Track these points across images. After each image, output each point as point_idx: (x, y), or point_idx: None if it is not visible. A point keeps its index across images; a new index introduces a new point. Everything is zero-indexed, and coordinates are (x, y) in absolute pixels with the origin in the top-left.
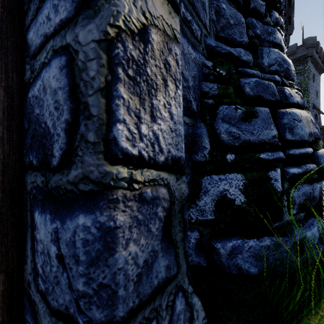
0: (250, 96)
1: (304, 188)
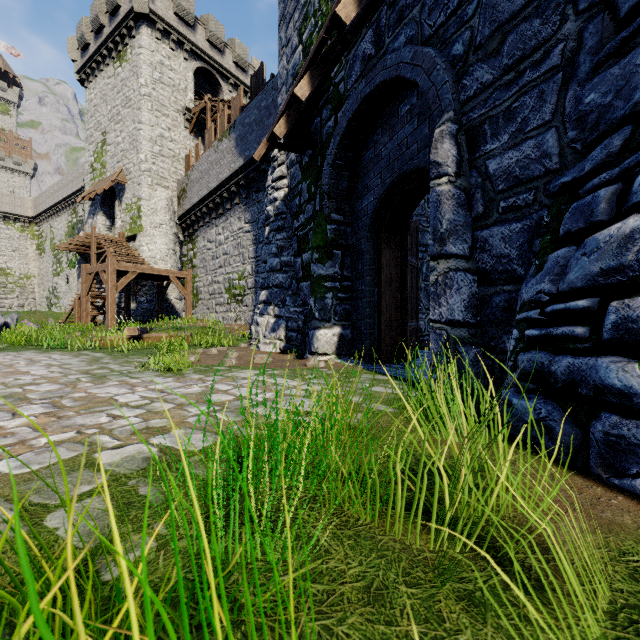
0: (560, 237)
1: (532, 354)
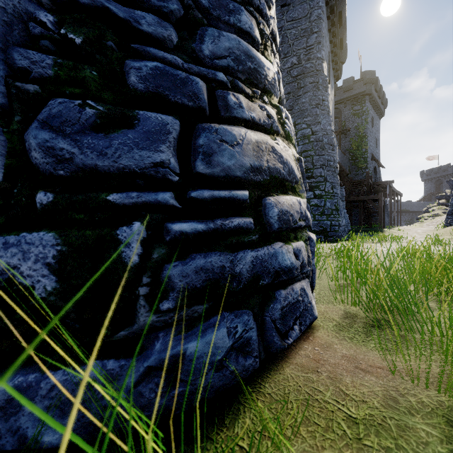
0: (137, 92)
1: (205, 259)
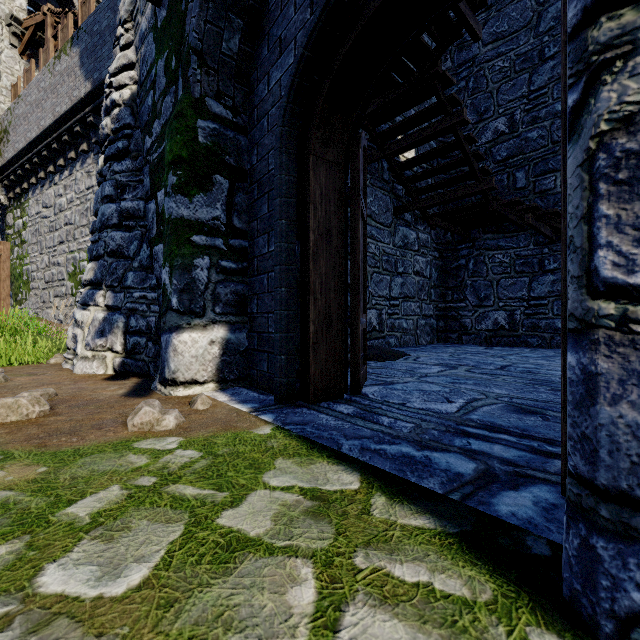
0: None
1: None
